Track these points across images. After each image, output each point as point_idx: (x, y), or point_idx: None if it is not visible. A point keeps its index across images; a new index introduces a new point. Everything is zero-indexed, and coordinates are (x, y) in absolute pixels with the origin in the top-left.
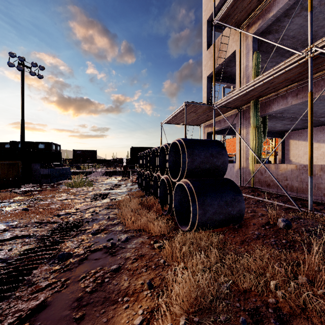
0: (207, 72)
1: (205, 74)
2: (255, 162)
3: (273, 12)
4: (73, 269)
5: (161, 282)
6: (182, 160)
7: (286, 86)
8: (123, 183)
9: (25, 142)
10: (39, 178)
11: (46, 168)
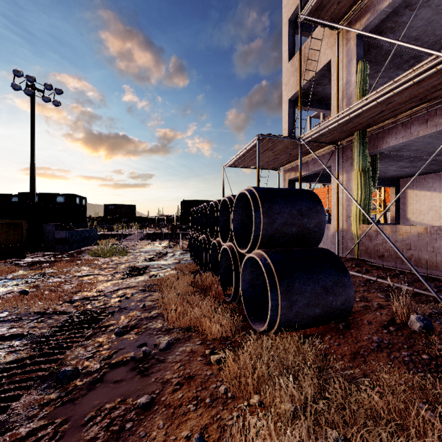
0: (289, 94)
1: (286, 97)
2: (361, 222)
3: (389, 1)
4: (77, 401)
5: (220, 434)
6: (254, 220)
7: (410, 108)
8: (170, 251)
9: (38, 194)
10: (53, 244)
11: (63, 230)
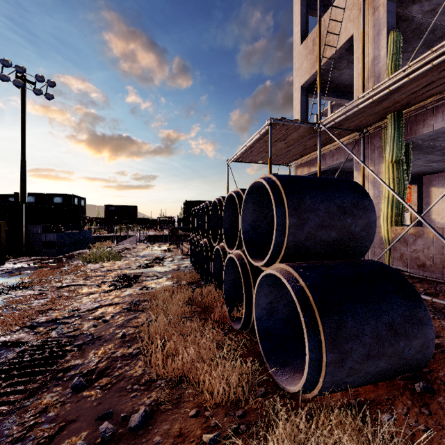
0: (301, 80)
1: (298, 83)
2: (393, 223)
3: None
4: None
5: None
6: (275, 220)
7: None
8: (169, 255)
9: (35, 194)
10: (40, 247)
11: (51, 232)
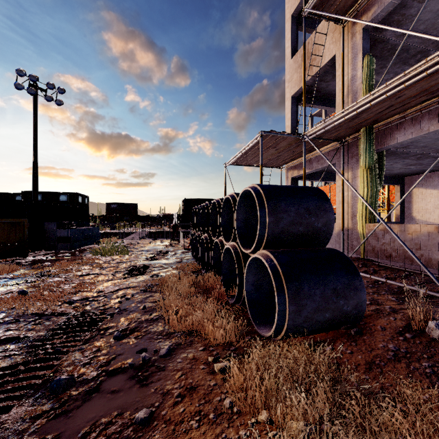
0: (291, 91)
1: (289, 94)
2: (367, 220)
3: None
4: (71, 413)
5: None
6: (259, 219)
7: (420, 102)
8: (171, 250)
9: (41, 192)
10: (55, 242)
11: (65, 228)
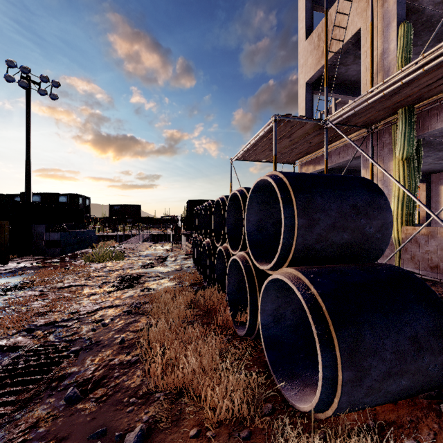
0: (306, 76)
1: (303, 80)
2: (404, 223)
3: None
4: None
5: None
6: (283, 221)
7: None
8: (172, 255)
9: (40, 194)
10: (43, 247)
11: (55, 231)
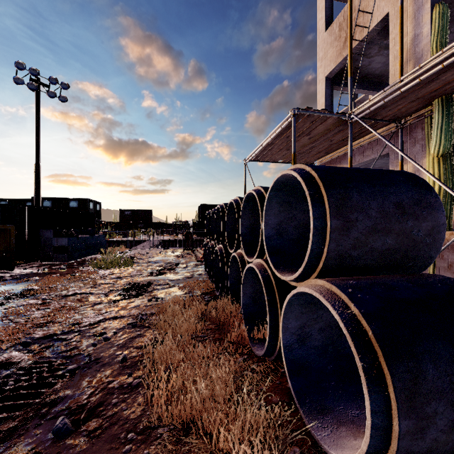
0: (325, 70)
1: (322, 74)
2: None
3: None
4: None
5: None
6: (312, 223)
7: None
8: (183, 261)
9: (51, 198)
10: (51, 252)
11: (62, 236)
